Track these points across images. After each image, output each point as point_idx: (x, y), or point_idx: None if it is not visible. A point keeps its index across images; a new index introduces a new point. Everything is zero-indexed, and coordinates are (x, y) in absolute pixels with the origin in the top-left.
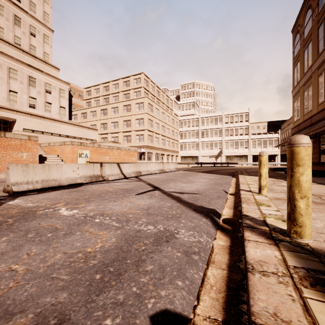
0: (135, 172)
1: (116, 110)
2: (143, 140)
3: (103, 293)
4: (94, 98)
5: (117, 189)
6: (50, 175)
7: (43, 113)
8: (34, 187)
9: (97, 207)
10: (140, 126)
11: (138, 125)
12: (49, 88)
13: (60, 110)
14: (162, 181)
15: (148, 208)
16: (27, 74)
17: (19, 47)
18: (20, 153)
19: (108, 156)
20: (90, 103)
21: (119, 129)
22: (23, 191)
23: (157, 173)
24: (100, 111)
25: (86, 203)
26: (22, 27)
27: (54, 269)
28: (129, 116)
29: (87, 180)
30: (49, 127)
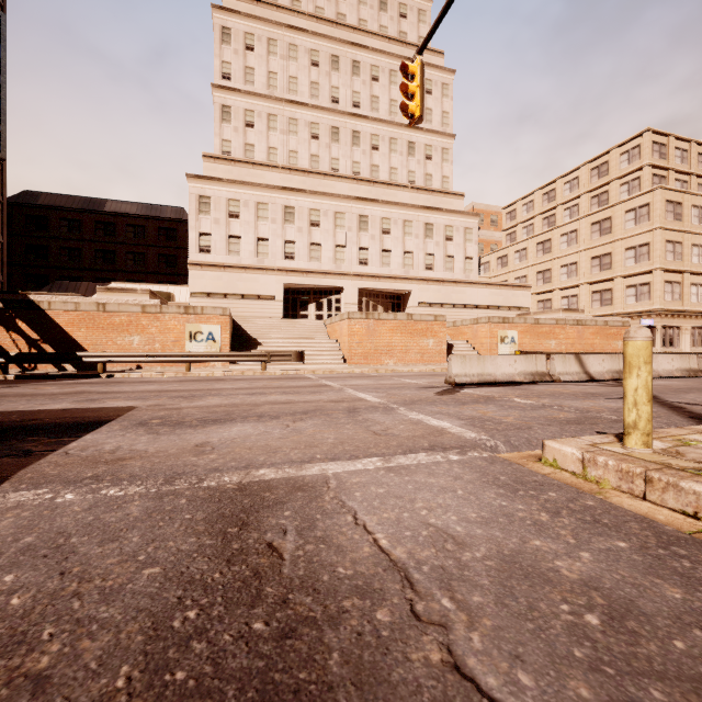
0: (614, 372)
1: (571, 239)
2: (649, 297)
3: (568, 425)
4: (521, 224)
5: (576, 392)
6: (484, 369)
7: (442, 275)
8: (471, 380)
9: (552, 402)
10: (640, 264)
11: (632, 263)
12: (450, 232)
13: (465, 264)
14: (674, 390)
15: (617, 409)
16: (422, 221)
17: (413, 187)
18: (425, 340)
19: (554, 339)
20: (513, 235)
21: (579, 279)
22: (462, 384)
23: (676, 378)
24: (535, 247)
25: (537, 398)
26: (416, 155)
27: (535, 417)
28: (607, 245)
29: (527, 378)
30: (450, 295)
